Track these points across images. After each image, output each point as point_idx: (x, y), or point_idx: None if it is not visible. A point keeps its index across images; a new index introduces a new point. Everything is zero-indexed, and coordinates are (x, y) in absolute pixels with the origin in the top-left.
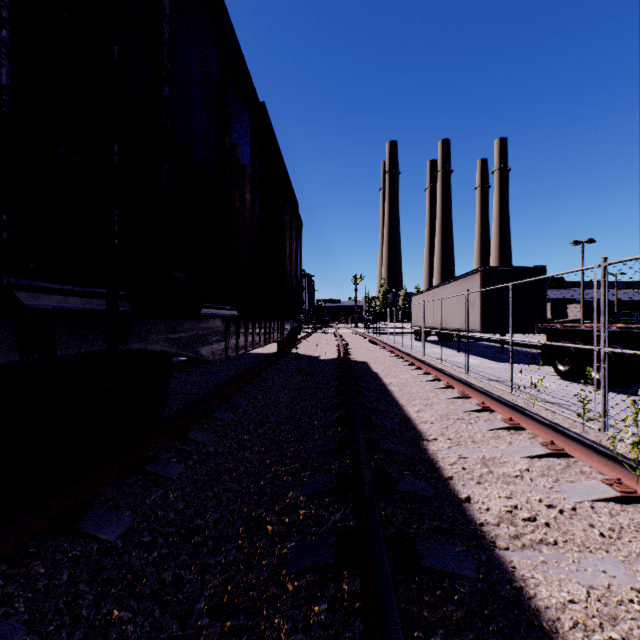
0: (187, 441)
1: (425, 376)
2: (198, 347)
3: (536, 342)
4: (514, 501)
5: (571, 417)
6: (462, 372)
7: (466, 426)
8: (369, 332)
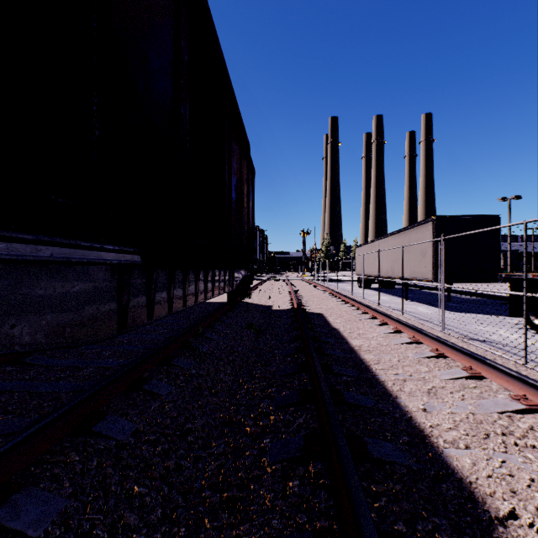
0: None
1: (397, 335)
2: (18, 327)
3: None
4: None
5: None
6: (434, 328)
7: None
8: (316, 280)
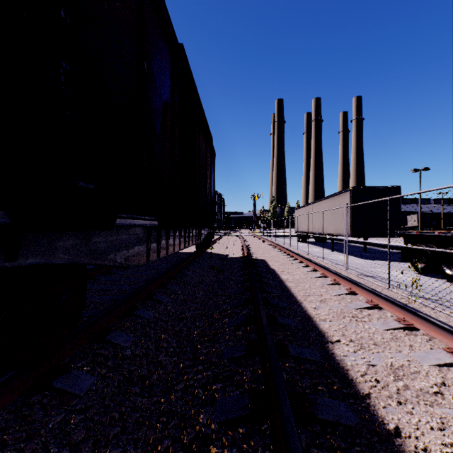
0: (106, 344)
1: (313, 273)
2: (117, 255)
3: (414, 247)
4: (451, 436)
5: (452, 315)
6: (342, 269)
7: (363, 325)
8: (264, 235)
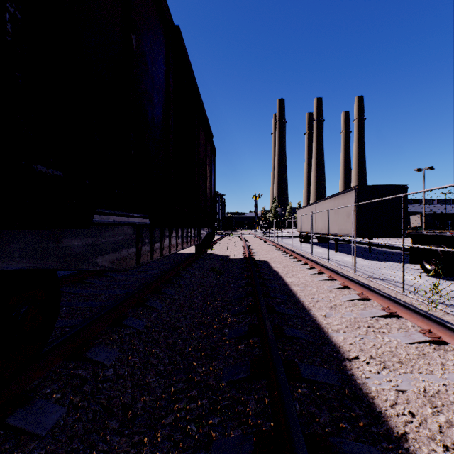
0: (85, 362)
1: (319, 275)
2: (98, 258)
3: (433, 248)
4: None
5: None
6: (349, 271)
7: (382, 337)
8: (265, 236)
